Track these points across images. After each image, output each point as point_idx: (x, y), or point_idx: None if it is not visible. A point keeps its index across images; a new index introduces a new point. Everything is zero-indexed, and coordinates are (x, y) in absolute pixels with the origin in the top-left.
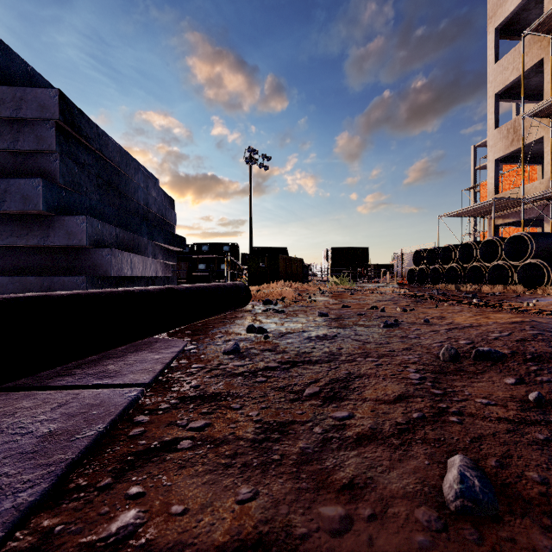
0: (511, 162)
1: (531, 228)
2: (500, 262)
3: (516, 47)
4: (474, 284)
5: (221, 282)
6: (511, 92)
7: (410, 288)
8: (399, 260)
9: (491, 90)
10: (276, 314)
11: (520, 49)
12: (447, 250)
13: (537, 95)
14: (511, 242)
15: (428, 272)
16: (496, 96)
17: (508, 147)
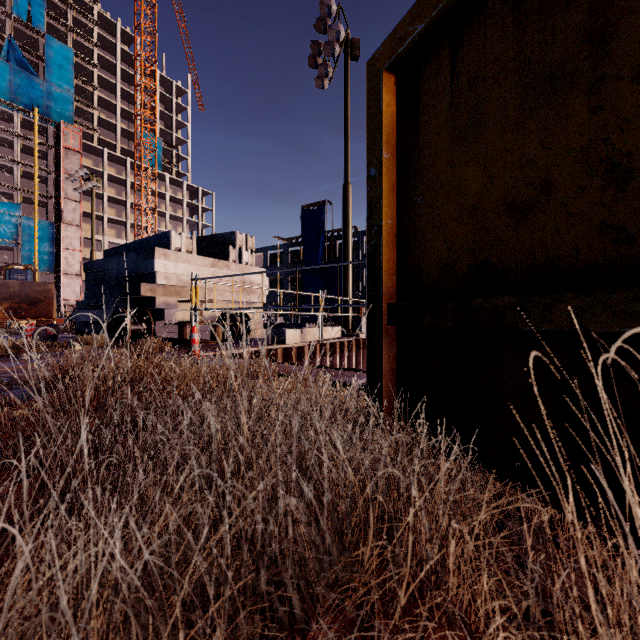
0: None
1: None
2: None
3: None
4: None
5: None
6: None
7: None
8: None
9: None
10: None
11: None
12: None
13: None
14: None
15: None
16: None
17: None
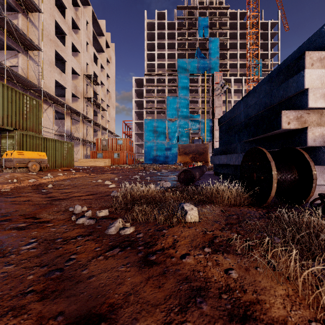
0: None
1: None
2: None
3: None
4: None
5: None
6: None
7: None
8: None
9: None
10: (164, 181)
11: None
12: None
13: None
14: None
15: None
16: None
17: None
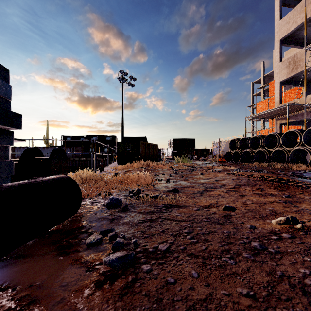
0: (288, 84)
1: (285, 129)
2: (301, 147)
3: (295, 8)
4: (277, 162)
5: (104, 160)
6: (288, 40)
7: (229, 165)
8: (217, 146)
9: (277, 37)
10: (103, 290)
11: (298, 9)
12: (254, 139)
13: (303, 43)
14: (308, 133)
15: (241, 154)
16: (280, 41)
17: (289, 73)
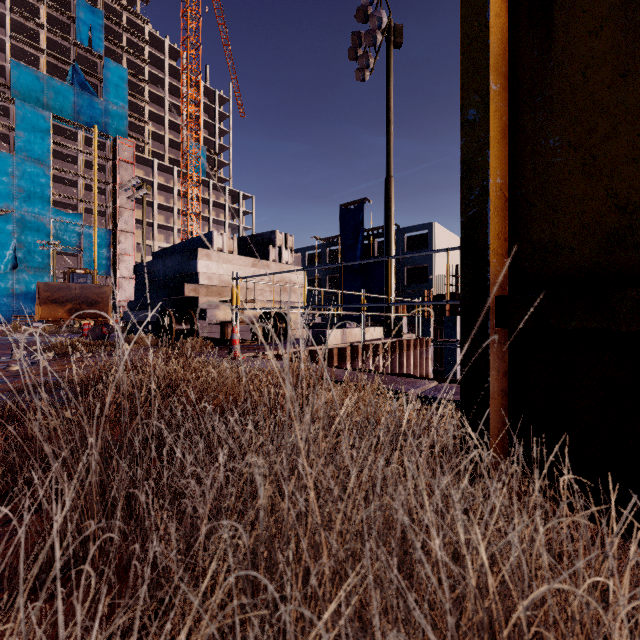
0: None
1: None
2: None
3: None
4: None
5: None
6: None
7: None
8: None
9: None
10: None
11: None
12: None
13: None
14: None
15: None
16: None
17: None
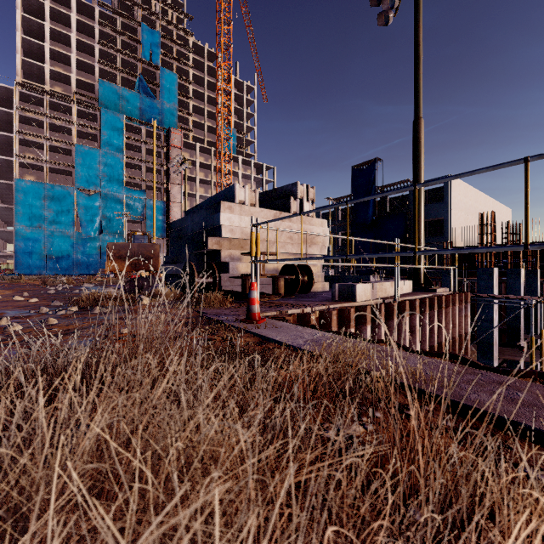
0: None
1: None
2: None
3: None
4: None
5: None
6: None
7: None
8: None
9: None
10: None
11: None
12: None
13: None
14: None
15: None
16: None
17: None
